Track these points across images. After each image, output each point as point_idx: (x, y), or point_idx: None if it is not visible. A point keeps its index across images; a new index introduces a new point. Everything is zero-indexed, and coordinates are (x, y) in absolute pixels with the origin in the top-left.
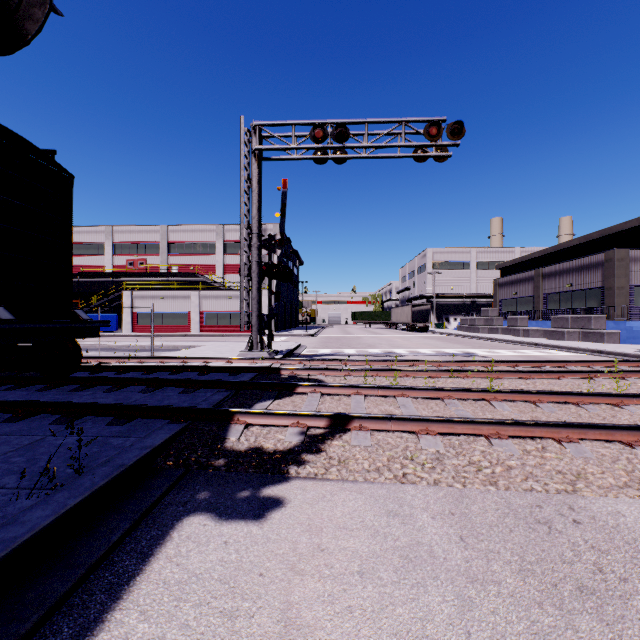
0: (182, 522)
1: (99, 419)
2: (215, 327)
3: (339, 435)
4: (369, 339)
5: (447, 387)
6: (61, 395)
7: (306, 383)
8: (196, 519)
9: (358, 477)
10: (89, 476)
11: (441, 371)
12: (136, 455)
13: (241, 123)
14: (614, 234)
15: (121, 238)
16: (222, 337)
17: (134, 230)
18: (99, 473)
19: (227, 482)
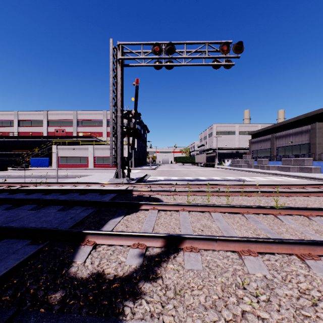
0: None
1: None
2: (102, 165)
3: (173, 256)
4: (184, 171)
5: (245, 205)
6: None
7: (148, 202)
8: None
9: (196, 320)
10: None
11: (234, 192)
12: None
13: (111, 43)
14: (312, 116)
15: (52, 117)
16: (105, 170)
17: (59, 113)
18: None
19: None
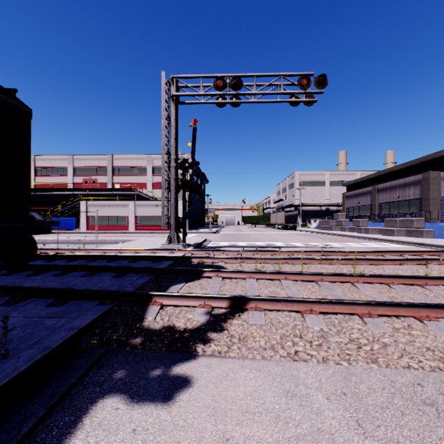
0: (96, 405)
1: (42, 300)
2: (146, 227)
3: (238, 314)
4: (255, 235)
5: (320, 272)
6: (18, 279)
7: (211, 269)
8: (109, 402)
9: (256, 355)
10: (13, 360)
11: (312, 259)
12: (62, 336)
13: (163, 76)
14: (427, 161)
15: (79, 164)
16: (151, 234)
17: (88, 158)
18: (24, 356)
19: (142, 360)
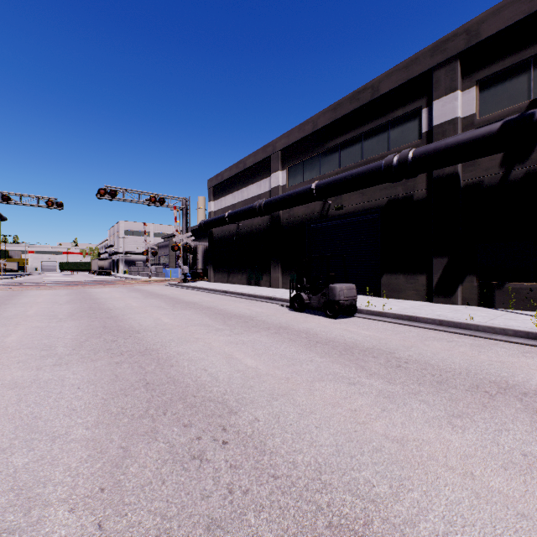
0: None
1: None
2: None
3: None
4: (51, 279)
5: (29, 284)
6: None
7: None
8: None
9: None
10: None
11: (40, 283)
12: None
13: None
14: (194, 230)
15: None
16: None
17: None
18: None
19: None
